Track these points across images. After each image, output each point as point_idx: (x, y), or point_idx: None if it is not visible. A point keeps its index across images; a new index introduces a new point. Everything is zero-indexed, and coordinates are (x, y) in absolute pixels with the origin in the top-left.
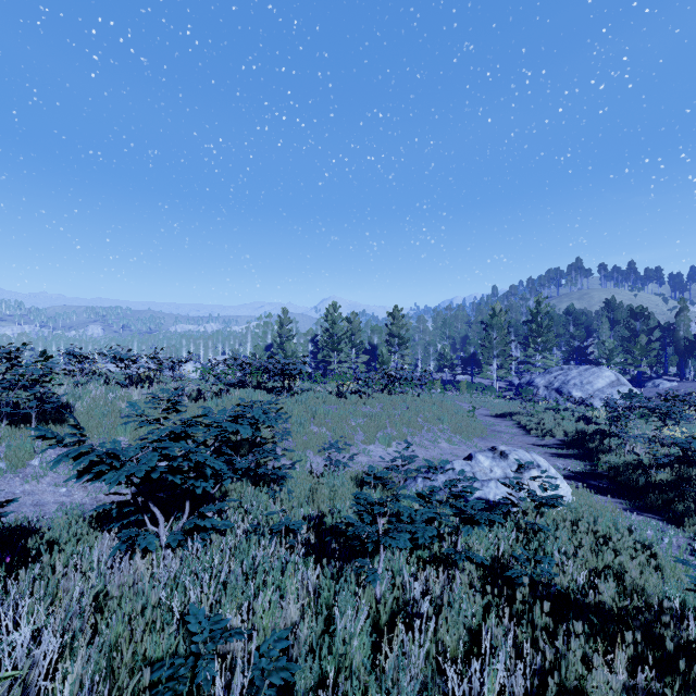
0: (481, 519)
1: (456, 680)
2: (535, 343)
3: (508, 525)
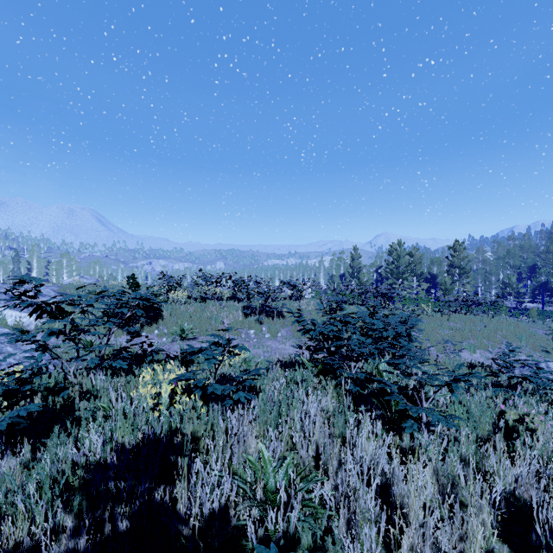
0: None
1: None
2: None
3: None
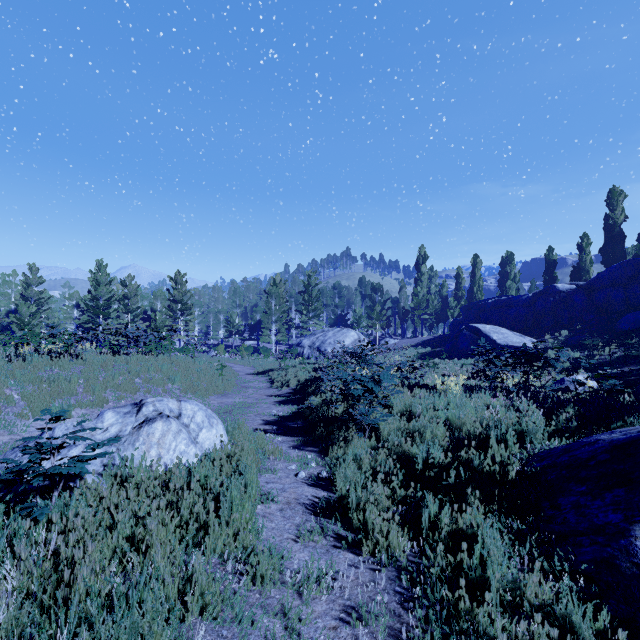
0: None
1: None
2: (307, 310)
3: None
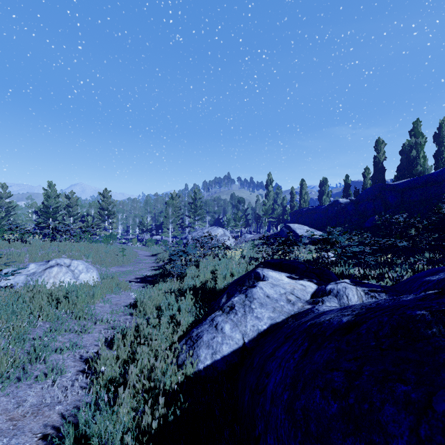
0: None
1: None
2: (193, 215)
3: None
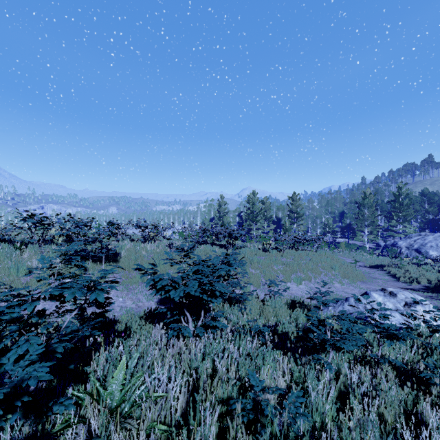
0: (403, 336)
1: (410, 439)
2: (397, 216)
3: (407, 343)
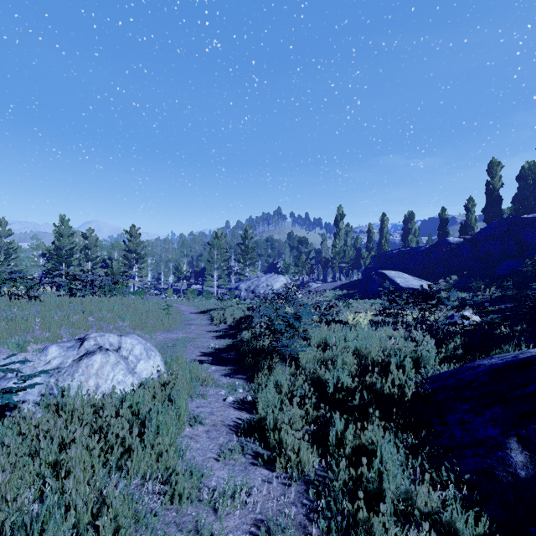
0: None
1: None
2: (244, 259)
3: None
